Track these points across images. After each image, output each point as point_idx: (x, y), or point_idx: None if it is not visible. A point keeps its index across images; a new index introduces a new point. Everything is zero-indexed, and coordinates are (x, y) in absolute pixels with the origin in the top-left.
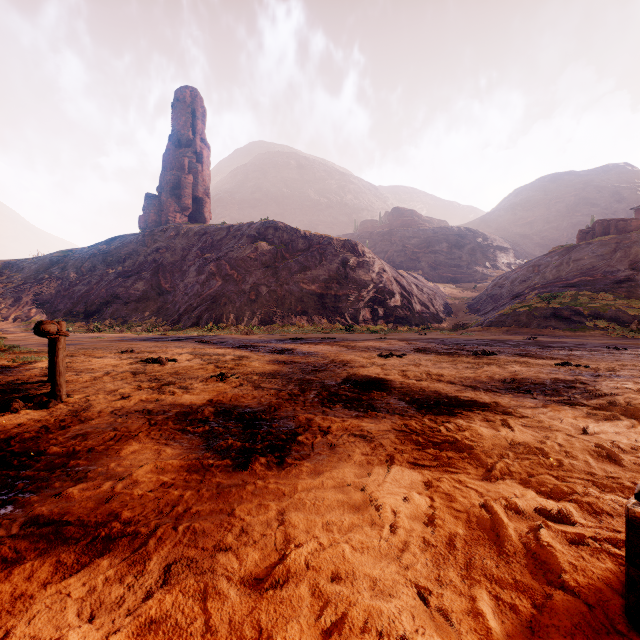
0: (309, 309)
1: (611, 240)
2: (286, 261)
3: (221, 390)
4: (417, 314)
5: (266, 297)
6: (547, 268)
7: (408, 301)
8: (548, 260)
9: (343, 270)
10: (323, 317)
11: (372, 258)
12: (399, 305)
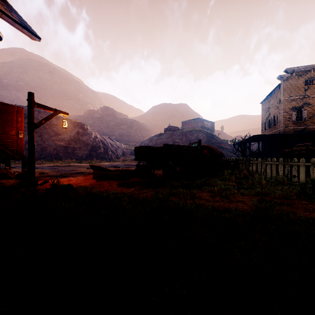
0: (60, 153)
1: (170, 133)
2: (46, 130)
3: (46, 174)
4: (110, 155)
5: (36, 147)
6: (154, 140)
7: (106, 150)
8: (155, 138)
9: (77, 136)
10: (67, 157)
11: (91, 131)
12: (102, 152)
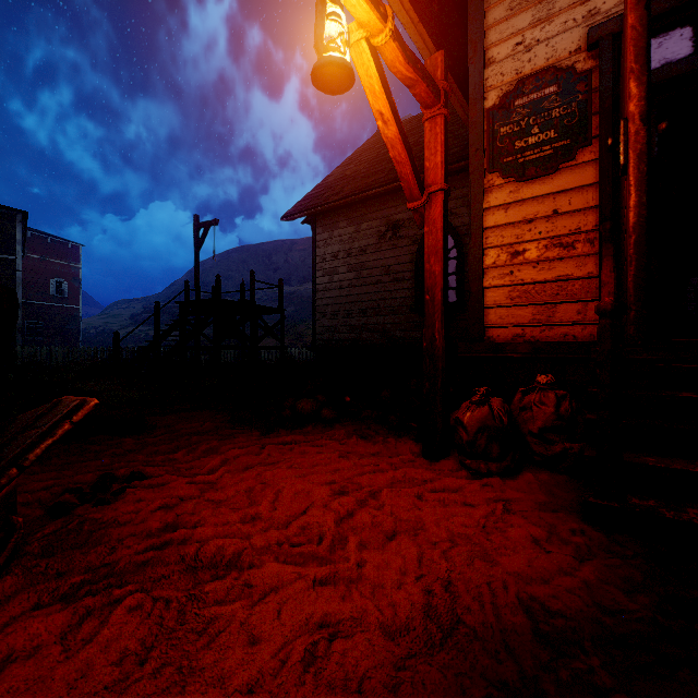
0: None
1: None
2: None
3: None
4: None
5: None
6: None
7: None
8: None
9: None
10: None
11: None
12: None
